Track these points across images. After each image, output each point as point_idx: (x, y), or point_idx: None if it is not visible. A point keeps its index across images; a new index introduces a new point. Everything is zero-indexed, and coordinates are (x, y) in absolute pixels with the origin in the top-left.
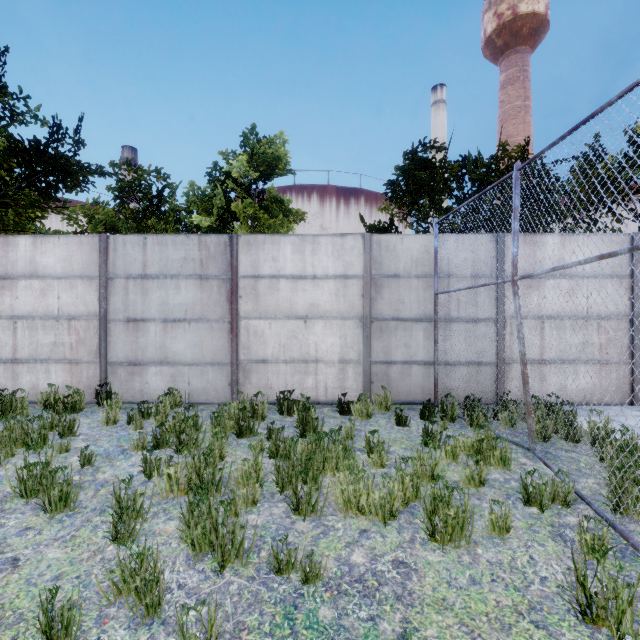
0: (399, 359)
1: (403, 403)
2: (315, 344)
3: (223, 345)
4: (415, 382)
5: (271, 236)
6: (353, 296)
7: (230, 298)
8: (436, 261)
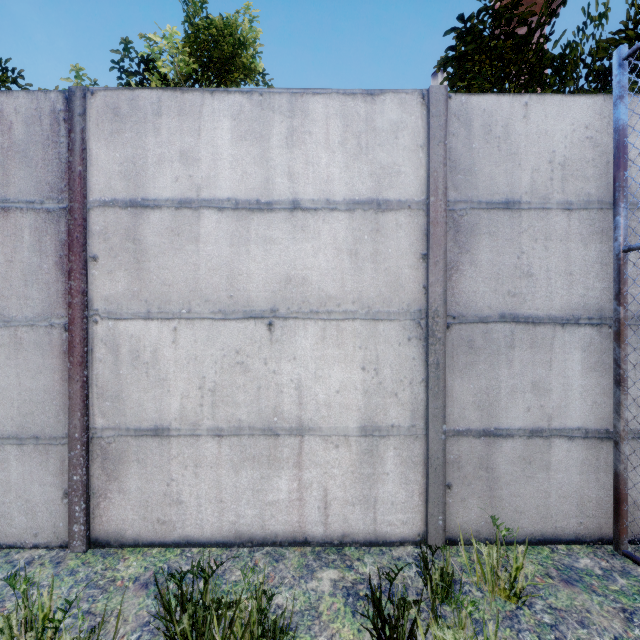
0: (518, 424)
1: (529, 540)
2: (296, 385)
3: (48, 388)
4: (560, 484)
5: (177, 94)
6: (398, 257)
7: (67, 262)
8: (624, 161)
